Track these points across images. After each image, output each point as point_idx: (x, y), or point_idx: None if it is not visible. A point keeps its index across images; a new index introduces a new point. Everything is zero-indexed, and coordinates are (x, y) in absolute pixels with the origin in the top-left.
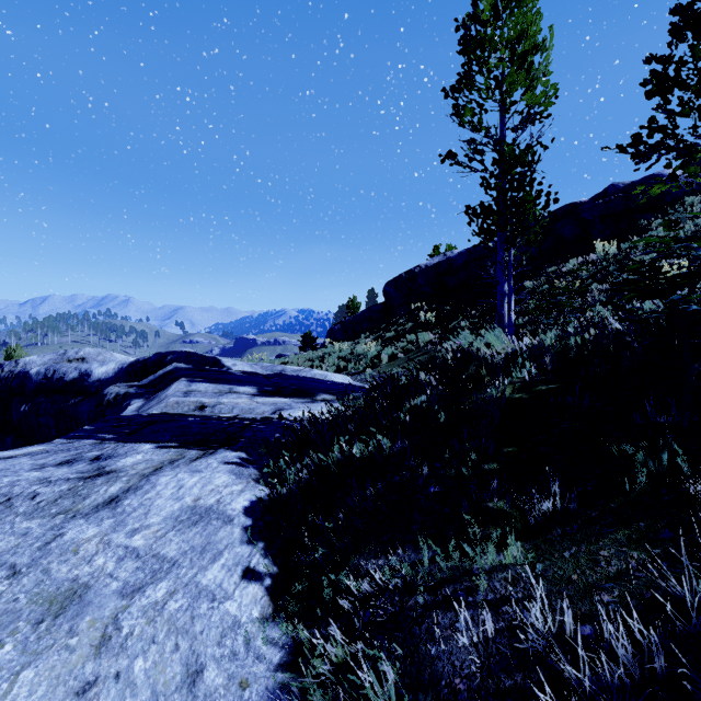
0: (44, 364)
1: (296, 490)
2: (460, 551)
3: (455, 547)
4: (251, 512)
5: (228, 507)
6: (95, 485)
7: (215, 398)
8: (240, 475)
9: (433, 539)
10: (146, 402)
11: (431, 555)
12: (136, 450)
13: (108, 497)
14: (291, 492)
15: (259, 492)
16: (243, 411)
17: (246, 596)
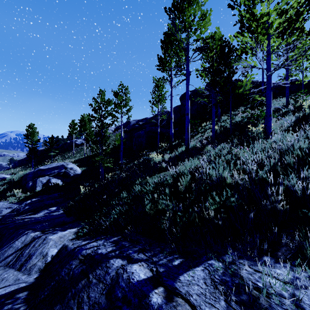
0: None
1: None
2: None
3: None
4: None
5: None
6: None
7: None
8: None
9: None
10: None
11: None
12: None
13: None
14: None
15: None
16: None
17: None
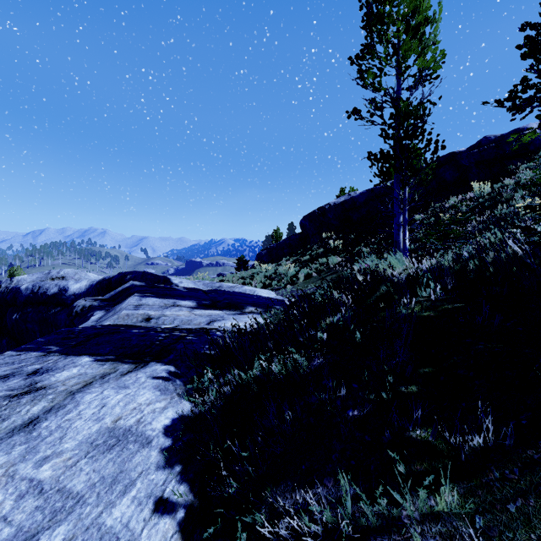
0: (32, 281)
1: (219, 402)
2: (384, 490)
3: (378, 484)
4: (171, 430)
5: (148, 427)
6: (19, 405)
7: (160, 310)
8: (165, 391)
9: (354, 472)
10: (105, 313)
11: (352, 493)
12: (74, 363)
13: (28, 419)
14: (215, 405)
15: (181, 408)
16: (183, 322)
17: (155, 535)
